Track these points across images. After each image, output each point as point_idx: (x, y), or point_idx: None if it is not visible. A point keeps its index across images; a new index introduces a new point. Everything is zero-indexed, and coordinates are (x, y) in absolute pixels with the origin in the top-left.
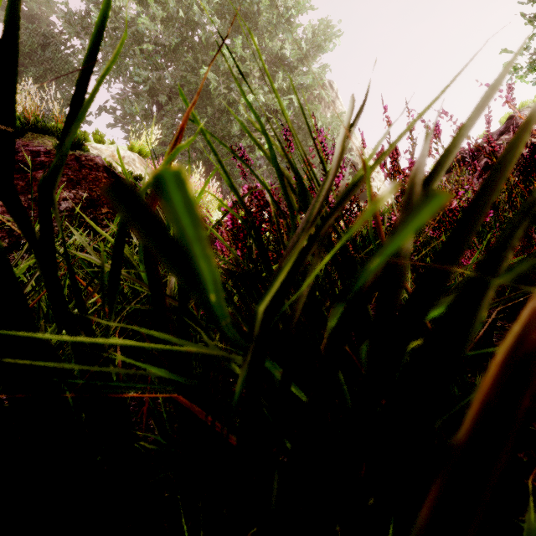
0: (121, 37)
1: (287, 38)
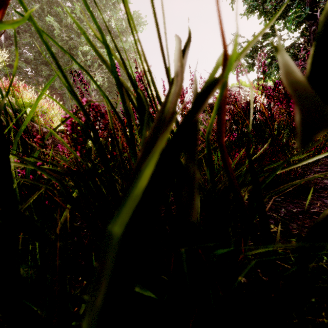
0: None
1: (113, 16)
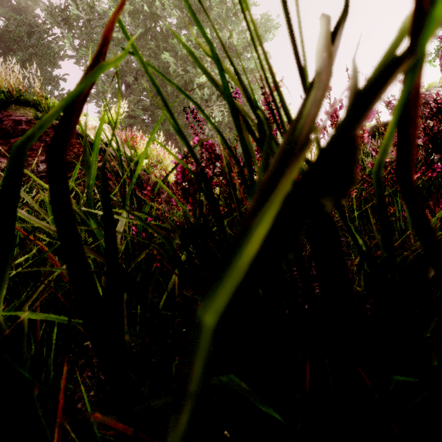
0: (95, 27)
1: (234, 29)
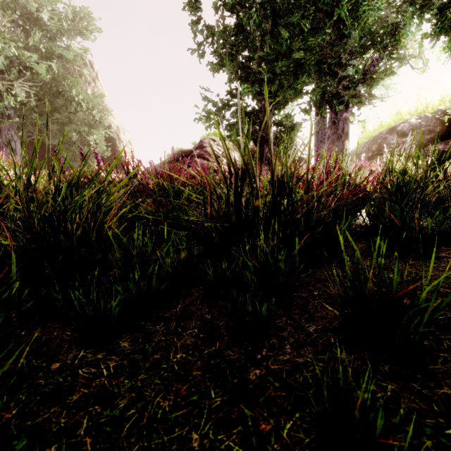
0: None
1: (46, 6)
